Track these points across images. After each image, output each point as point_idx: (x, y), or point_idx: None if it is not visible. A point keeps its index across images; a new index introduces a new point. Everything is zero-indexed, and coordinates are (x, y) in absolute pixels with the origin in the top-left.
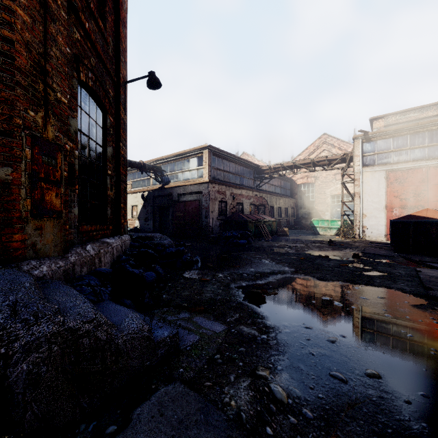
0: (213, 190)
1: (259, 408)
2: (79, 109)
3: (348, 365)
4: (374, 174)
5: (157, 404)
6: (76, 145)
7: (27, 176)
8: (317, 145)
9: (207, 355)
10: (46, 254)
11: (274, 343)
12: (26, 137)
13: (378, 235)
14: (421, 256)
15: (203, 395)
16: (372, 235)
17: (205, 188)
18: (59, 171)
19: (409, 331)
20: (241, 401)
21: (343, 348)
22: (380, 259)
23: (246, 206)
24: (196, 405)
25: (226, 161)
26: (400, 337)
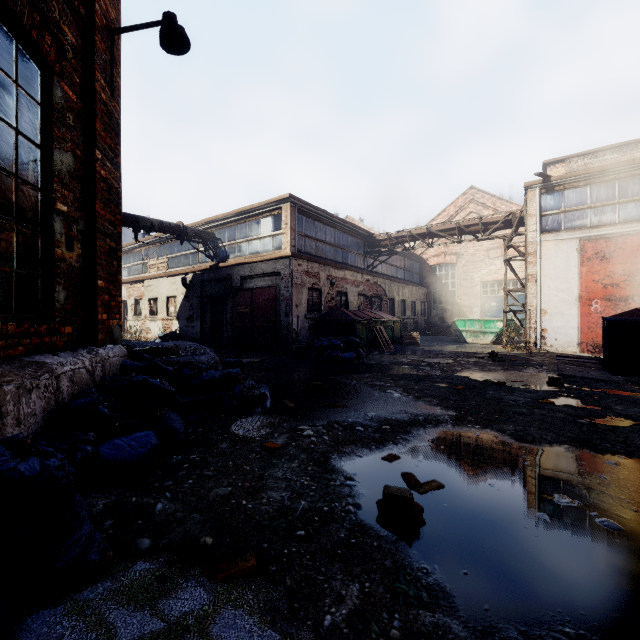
0: (299, 270)
1: None
2: None
3: None
4: (560, 245)
5: None
6: None
7: None
8: (460, 205)
9: None
10: None
11: None
12: None
13: (567, 344)
14: None
15: None
16: (557, 343)
17: (285, 266)
18: None
19: None
20: None
21: None
22: (601, 388)
23: (352, 297)
24: None
25: (320, 224)
26: None
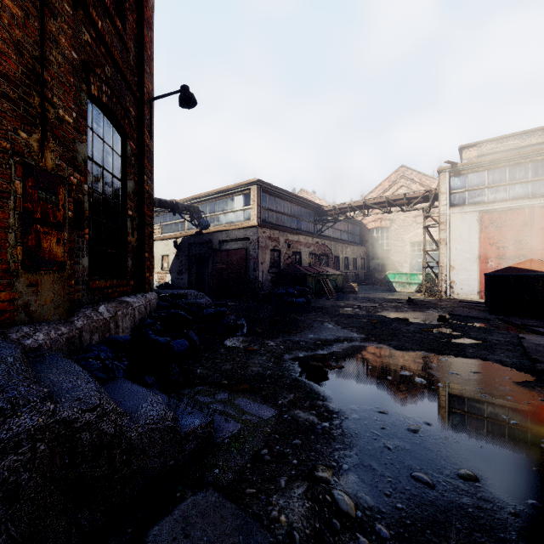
0: (264, 236)
1: (317, 525)
2: (89, 132)
3: (434, 463)
4: (465, 216)
5: (180, 521)
6: (85, 177)
7: (17, 217)
8: (393, 180)
9: (251, 450)
10: (44, 318)
11: (338, 433)
12: (16, 165)
13: (470, 292)
14: (524, 318)
15: (244, 506)
16: (462, 292)
17: (253, 233)
18: (62, 210)
19: (513, 417)
20: (294, 515)
21: (428, 439)
22: (473, 323)
23: (305, 256)
24: (234, 522)
25: (279, 200)
26: (501, 424)
